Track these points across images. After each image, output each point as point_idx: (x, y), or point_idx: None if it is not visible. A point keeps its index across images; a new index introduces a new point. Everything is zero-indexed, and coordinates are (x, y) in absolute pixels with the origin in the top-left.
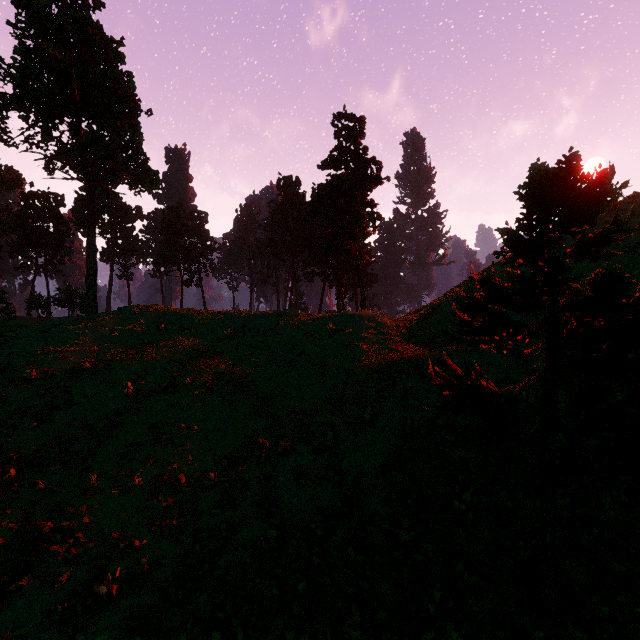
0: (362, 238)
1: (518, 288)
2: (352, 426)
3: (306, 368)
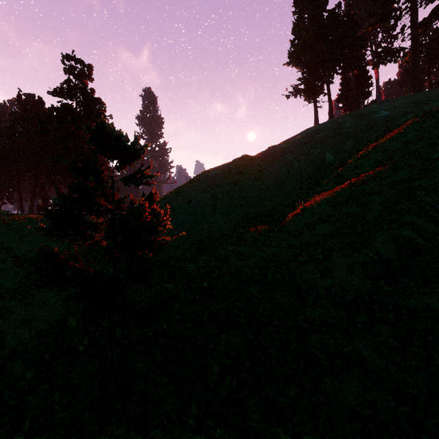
0: (102, 157)
1: (58, 200)
2: (27, 306)
3: (4, 262)
